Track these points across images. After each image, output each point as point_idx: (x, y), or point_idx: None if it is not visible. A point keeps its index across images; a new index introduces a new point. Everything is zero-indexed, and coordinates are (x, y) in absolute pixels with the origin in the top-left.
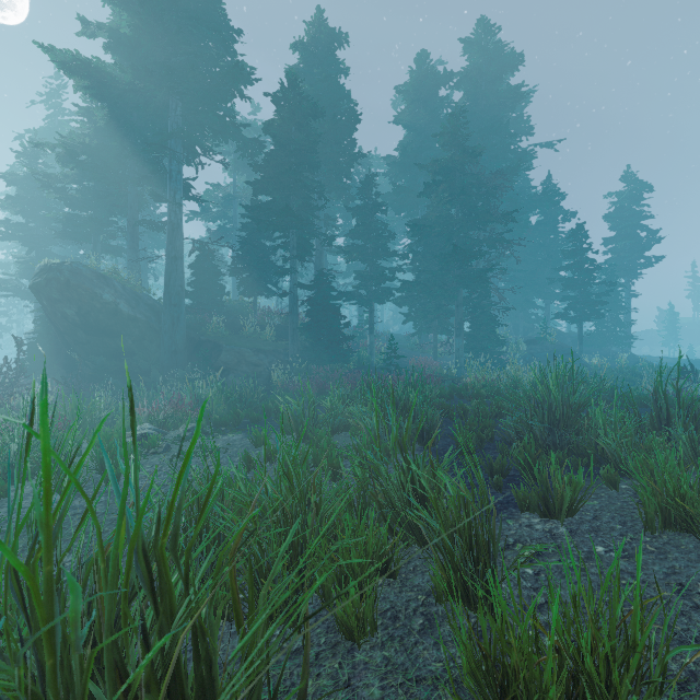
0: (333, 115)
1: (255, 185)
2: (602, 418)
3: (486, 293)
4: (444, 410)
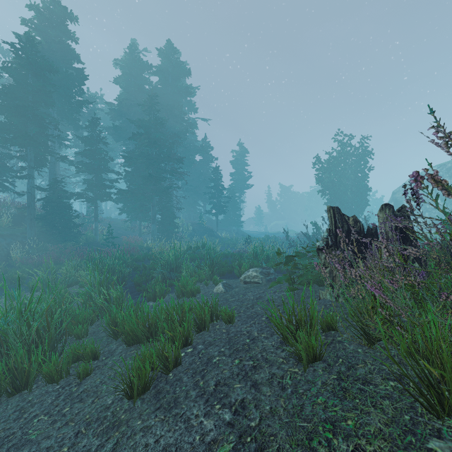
0: (65, 70)
1: None
2: (185, 266)
3: (169, 199)
4: (135, 268)
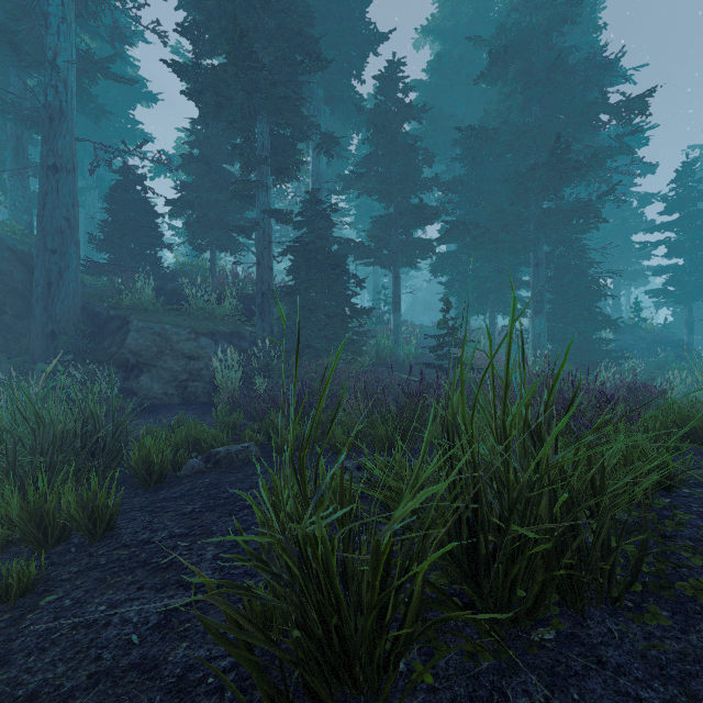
0: None
1: (193, 34)
2: None
3: (580, 246)
4: None
